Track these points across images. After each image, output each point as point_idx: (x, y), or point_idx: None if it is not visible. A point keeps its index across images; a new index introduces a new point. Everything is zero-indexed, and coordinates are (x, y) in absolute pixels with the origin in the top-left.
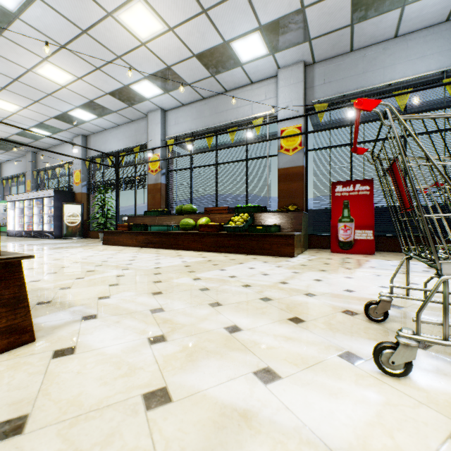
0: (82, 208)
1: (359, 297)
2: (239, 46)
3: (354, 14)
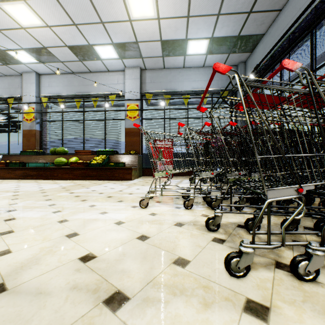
0: None
1: None
2: (100, 49)
3: (163, 52)
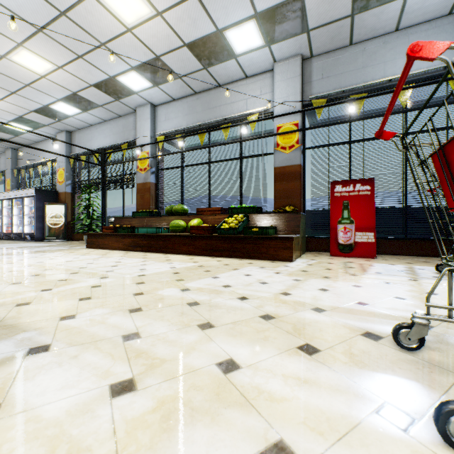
0: (65, 209)
1: (376, 313)
2: (234, 35)
3: (355, 3)
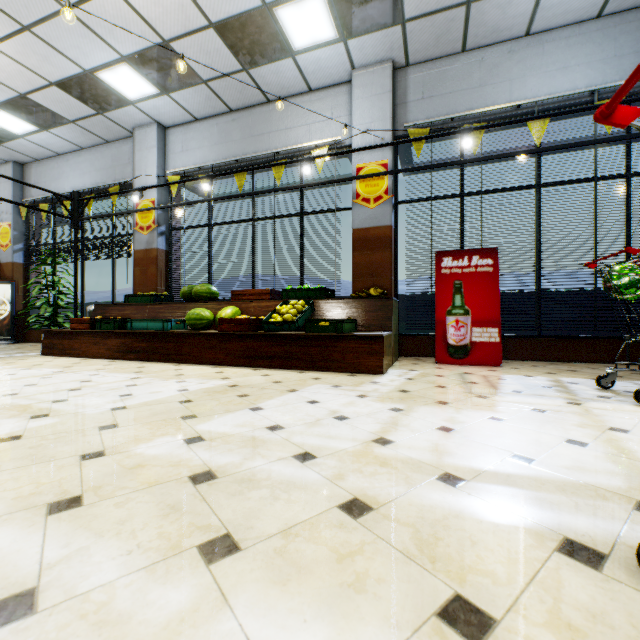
0: (12, 290)
1: (558, 481)
2: (290, 16)
3: None
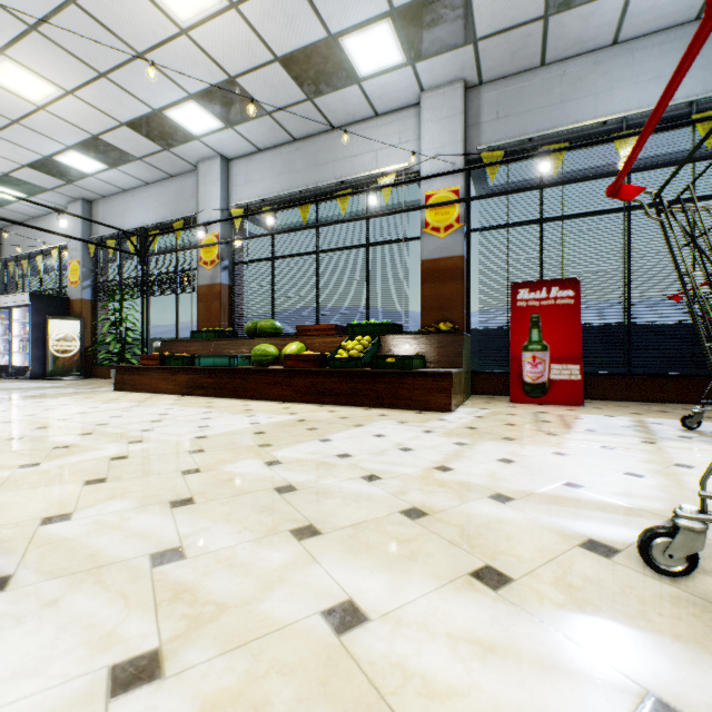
0: (82, 327)
1: (600, 503)
2: (356, 45)
3: None
